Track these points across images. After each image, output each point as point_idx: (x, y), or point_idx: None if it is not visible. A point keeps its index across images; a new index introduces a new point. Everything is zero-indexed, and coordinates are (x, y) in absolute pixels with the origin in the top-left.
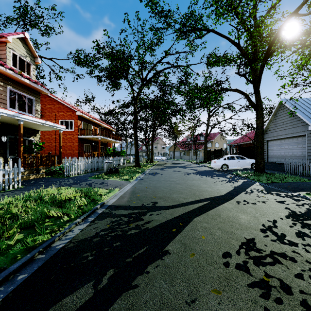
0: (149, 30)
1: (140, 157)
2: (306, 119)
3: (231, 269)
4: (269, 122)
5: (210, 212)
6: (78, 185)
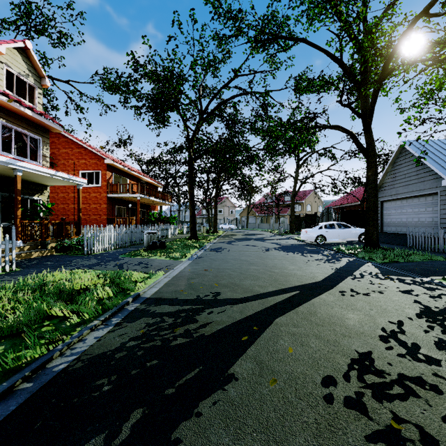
0: (211, 38)
1: (199, 226)
2: (438, 170)
3: (336, 408)
4: (385, 175)
5: (301, 308)
6: (103, 267)
